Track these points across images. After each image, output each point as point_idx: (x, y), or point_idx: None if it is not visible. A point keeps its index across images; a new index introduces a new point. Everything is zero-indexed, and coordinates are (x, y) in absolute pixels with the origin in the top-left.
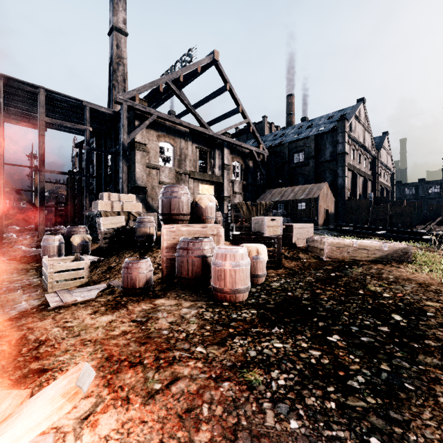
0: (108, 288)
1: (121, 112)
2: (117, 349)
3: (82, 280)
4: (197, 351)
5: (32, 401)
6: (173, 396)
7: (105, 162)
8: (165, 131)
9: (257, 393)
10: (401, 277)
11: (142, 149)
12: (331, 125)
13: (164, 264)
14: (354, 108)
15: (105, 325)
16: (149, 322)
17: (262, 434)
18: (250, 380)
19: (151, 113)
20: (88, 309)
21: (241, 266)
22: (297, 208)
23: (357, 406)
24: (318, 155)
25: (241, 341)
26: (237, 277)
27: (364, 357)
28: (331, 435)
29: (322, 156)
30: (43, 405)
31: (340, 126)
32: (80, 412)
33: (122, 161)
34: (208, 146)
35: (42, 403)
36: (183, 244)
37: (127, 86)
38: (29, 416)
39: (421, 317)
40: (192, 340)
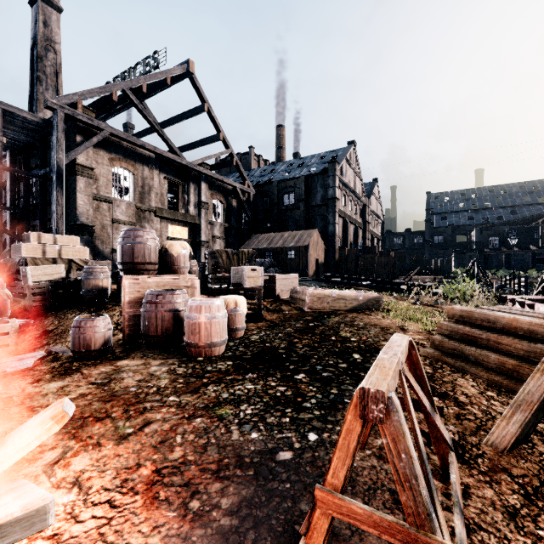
0: (48, 355)
1: (55, 121)
2: (77, 409)
3: (6, 349)
4: (170, 400)
5: (14, 433)
6: (147, 435)
7: (27, 187)
8: (121, 154)
9: (226, 421)
10: (370, 324)
11: (87, 174)
12: (323, 166)
13: (126, 322)
14: (345, 150)
15: (56, 391)
16: (113, 382)
17: (228, 445)
18: (221, 414)
19: (101, 128)
20: (27, 378)
21: (217, 318)
22: (286, 257)
23: (306, 417)
24: (309, 198)
25: (215, 388)
26: (212, 330)
27: (321, 387)
28: (281, 437)
29: (313, 199)
30: (33, 428)
31: (331, 168)
32: (48, 460)
33: (57, 189)
34: (180, 177)
35: (31, 427)
36: (150, 298)
37: (61, 83)
38: (20, 437)
39: (375, 354)
40: (163, 393)
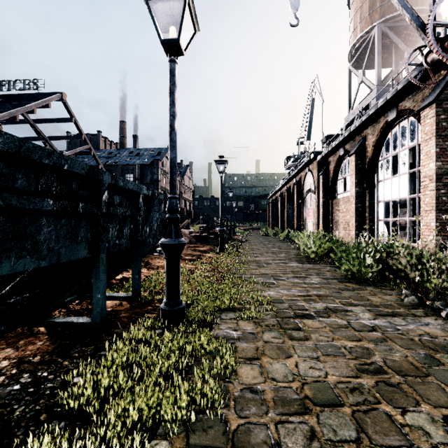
0: None
1: None
2: None
3: None
4: None
5: None
6: None
7: None
8: None
9: None
10: None
11: None
12: (152, 159)
13: None
14: (166, 151)
15: None
16: None
17: None
18: None
19: None
20: None
21: None
22: None
23: None
24: (143, 178)
25: None
26: None
27: None
28: None
29: (145, 179)
30: None
31: (156, 163)
32: None
33: None
34: None
35: None
36: None
37: None
38: None
39: None
40: None
